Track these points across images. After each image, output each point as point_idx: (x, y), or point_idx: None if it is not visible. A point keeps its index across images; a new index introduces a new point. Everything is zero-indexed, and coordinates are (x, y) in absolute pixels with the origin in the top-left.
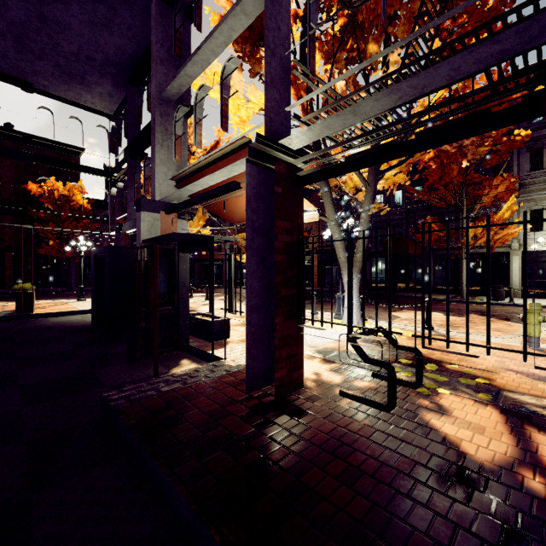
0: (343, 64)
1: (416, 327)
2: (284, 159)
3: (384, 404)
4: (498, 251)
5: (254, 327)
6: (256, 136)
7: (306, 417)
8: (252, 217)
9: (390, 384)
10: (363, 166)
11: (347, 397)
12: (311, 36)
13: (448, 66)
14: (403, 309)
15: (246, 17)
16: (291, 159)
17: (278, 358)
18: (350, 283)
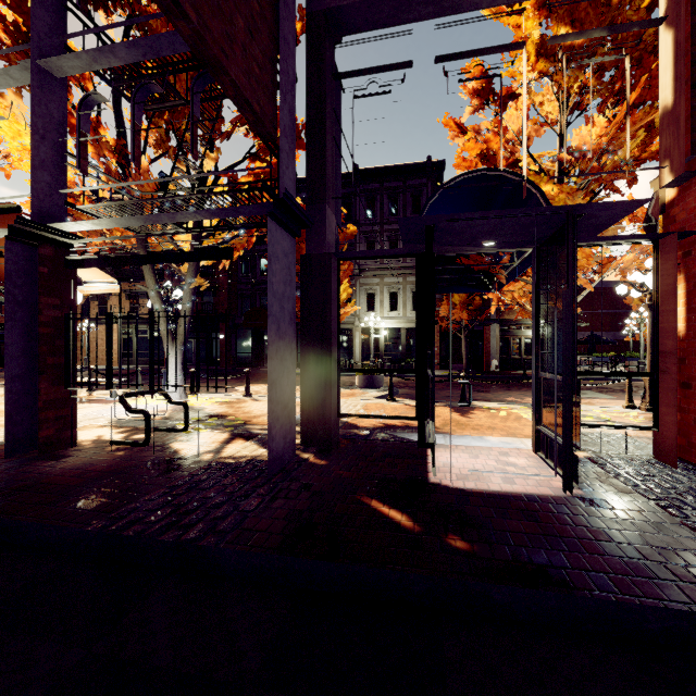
0: (163, 131)
1: (239, 396)
2: (58, 239)
3: (143, 441)
4: (346, 327)
5: (17, 394)
6: (16, 218)
7: (67, 459)
8: (13, 291)
9: (146, 425)
10: (120, 264)
11: (116, 444)
12: (83, 140)
13: (165, 216)
14: (251, 383)
15: (14, 80)
16: (65, 239)
17: (43, 419)
18: (108, 351)
